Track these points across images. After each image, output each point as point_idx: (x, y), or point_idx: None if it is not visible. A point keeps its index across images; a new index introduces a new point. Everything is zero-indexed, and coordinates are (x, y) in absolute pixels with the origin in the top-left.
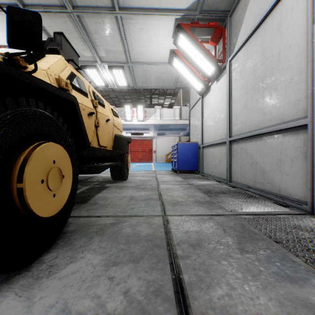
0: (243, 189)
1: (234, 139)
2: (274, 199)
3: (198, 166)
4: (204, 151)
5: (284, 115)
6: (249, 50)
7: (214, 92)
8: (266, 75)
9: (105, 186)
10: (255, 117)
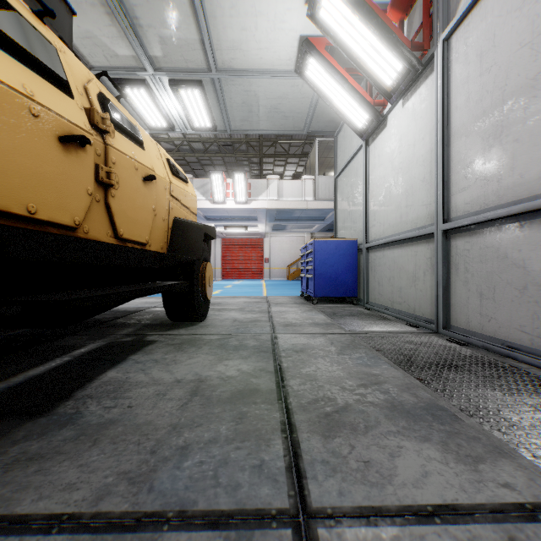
0: (493, 351)
1: (461, 225)
2: None
3: (356, 288)
4: (371, 257)
5: None
6: None
7: (397, 127)
8: None
9: (146, 339)
10: (536, 160)
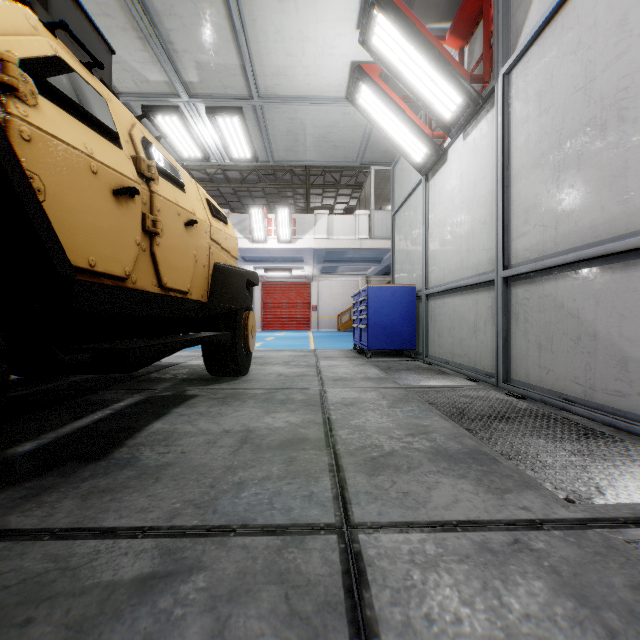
0: (550, 404)
1: (520, 273)
2: None
3: (414, 339)
4: (430, 305)
5: None
6: (568, 30)
7: (457, 163)
8: (631, 84)
9: (186, 393)
10: (589, 208)
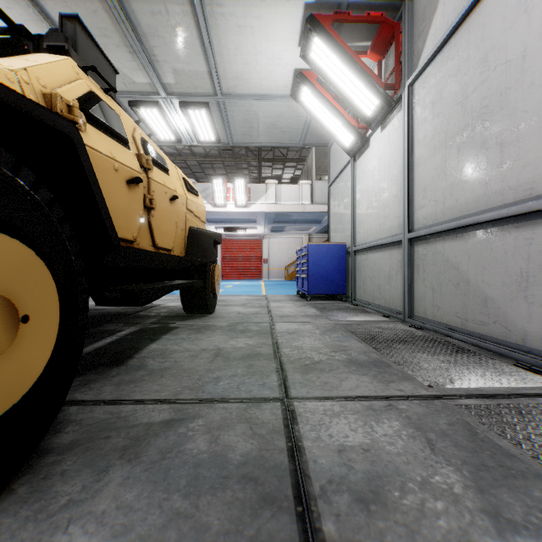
0: (439, 332)
1: (419, 235)
2: (511, 356)
3: (345, 286)
4: (357, 259)
5: (534, 183)
6: (451, 59)
7: (377, 149)
8: (490, 104)
9: (170, 326)
10: (465, 190)
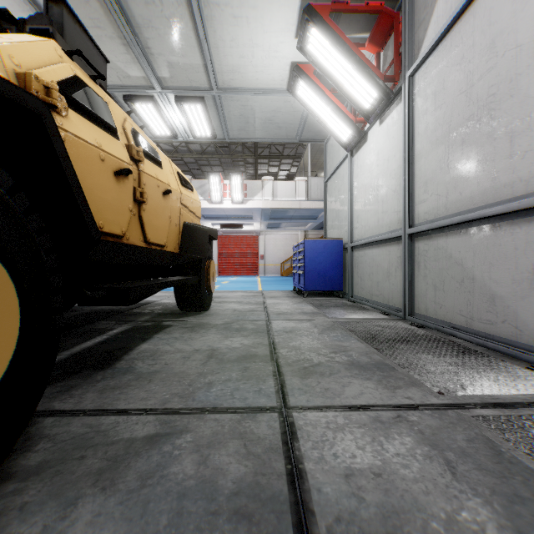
0: (442, 331)
1: (420, 230)
2: (523, 357)
3: (342, 282)
4: (354, 255)
5: None
6: (455, 46)
7: (375, 143)
8: (498, 92)
9: (163, 324)
10: (470, 183)
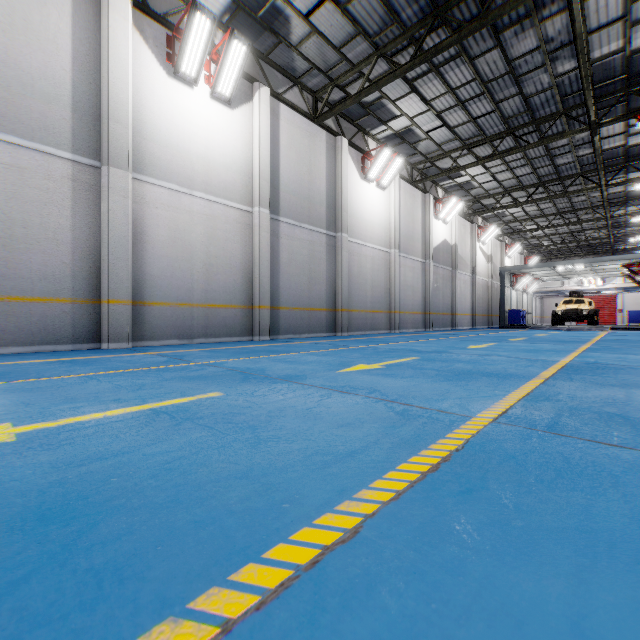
0: None
1: None
2: None
3: None
4: None
5: None
6: None
7: None
8: None
9: None
10: None
